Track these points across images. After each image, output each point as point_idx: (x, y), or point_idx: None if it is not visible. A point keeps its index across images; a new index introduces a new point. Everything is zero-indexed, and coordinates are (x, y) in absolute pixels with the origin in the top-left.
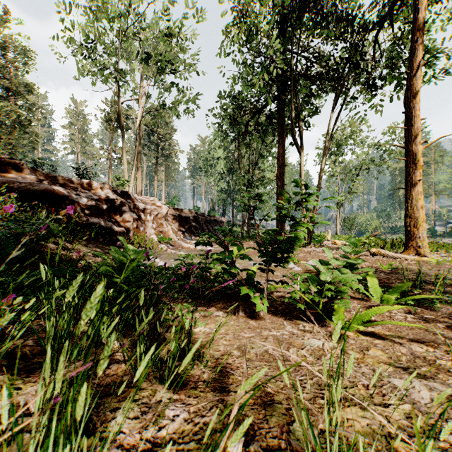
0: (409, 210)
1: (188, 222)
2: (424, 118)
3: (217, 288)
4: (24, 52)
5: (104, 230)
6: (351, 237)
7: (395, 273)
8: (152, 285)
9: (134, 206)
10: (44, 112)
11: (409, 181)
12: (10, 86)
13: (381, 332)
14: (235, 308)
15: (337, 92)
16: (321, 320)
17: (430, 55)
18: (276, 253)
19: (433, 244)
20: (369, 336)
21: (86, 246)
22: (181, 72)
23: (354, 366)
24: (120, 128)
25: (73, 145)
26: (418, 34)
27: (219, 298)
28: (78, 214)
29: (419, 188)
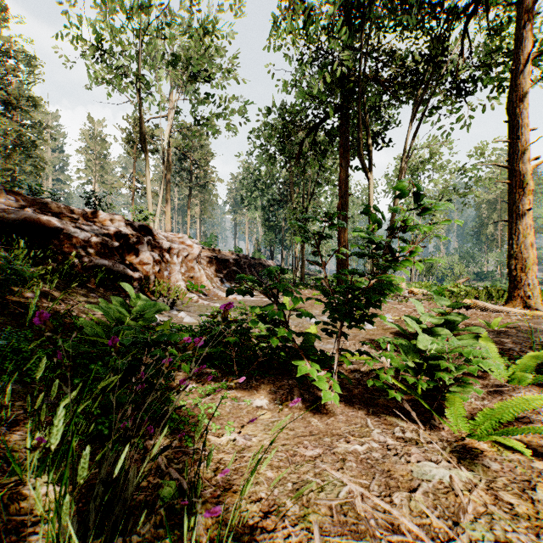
0: (514, 248)
1: (228, 266)
2: (534, 128)
3: (261, 359)
4: (28, 60)
5: (113, 275)
6: (432, 285)
7: (506, 334)
8: (144, 365)
9: (156, 245)
10: (53, 133)
11: (515, 211)
12: (10, 99)
13: (532, 442)
14: (287, 392)
15: (416, 99)
16: (429, 419)
17: (538, 49)
18: (351, 308)
19: (542, 294)
20: (518, 451)
21: (85, 296)
22: (219, 80)
23: (533, 542)
24: (143, 149)
25: (90, 173)
26: (526, 18)
27: (264, 373)
28: (76, 253)
29: (528, 220)
